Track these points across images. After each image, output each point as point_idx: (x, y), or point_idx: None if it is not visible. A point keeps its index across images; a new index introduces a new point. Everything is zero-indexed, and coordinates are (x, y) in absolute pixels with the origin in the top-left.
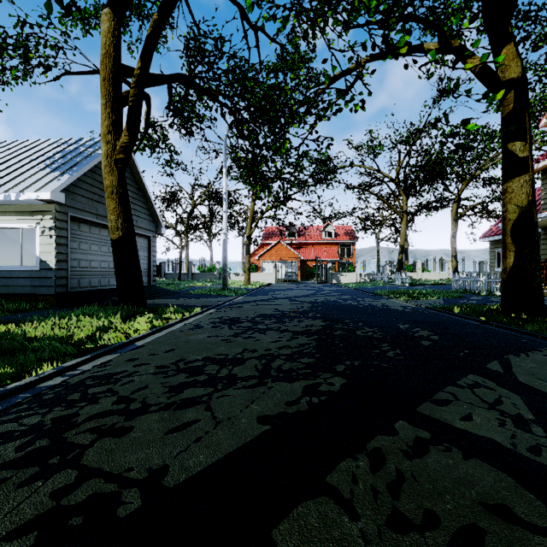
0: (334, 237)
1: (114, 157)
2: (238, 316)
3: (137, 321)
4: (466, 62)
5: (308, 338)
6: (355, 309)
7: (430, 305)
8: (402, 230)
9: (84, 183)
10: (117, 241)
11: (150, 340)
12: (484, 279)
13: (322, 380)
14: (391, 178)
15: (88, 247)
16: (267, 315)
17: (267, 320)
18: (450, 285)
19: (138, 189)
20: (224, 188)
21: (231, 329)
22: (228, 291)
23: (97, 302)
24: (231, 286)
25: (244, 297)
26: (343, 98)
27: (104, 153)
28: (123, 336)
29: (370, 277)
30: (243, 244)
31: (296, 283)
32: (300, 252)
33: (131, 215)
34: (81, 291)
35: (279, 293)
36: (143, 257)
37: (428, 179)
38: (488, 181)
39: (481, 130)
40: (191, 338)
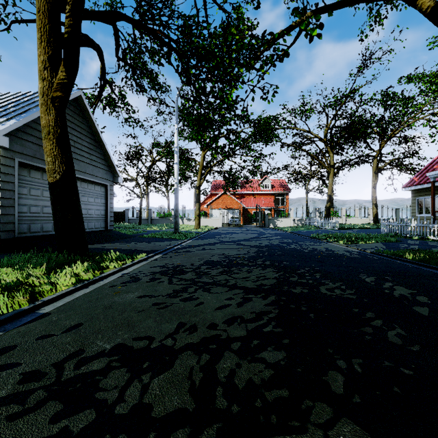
0: (270, 188)
1: (51, 95)
2: (182, 264)
3: (63, 274)
4: (416, 4)
5: (264, 300)
6: (302, 255)
7: (375, 250)
8: (330, 182)
9: (34, 130)
10: (54, 184)
11: (65, 303)
12: (415, 224)
13: (320, 437)
14: (320, 137)
15: (40, 193)
16: (214, 263)
17: (213, 269)
18: (375, 229)
19: (95, 140)
20: (175, 142)
21: (170, 283)
22: (179, 234)
23: (35, 249)
24: (183, 230)
25: (192, 241)
26: (300, 17)
27: (40, 91)
28: (24, 300)
29: (302, 222)
30: (194, 194)
31: (239, 227)
32: (242, 201)
33: (70, 158)
34: (30, 236)
35: (225, 237)
36: (100, 204)
37: (352, 138)
38: (404, 139)
39: (398, 96)
40: (116, 301)
